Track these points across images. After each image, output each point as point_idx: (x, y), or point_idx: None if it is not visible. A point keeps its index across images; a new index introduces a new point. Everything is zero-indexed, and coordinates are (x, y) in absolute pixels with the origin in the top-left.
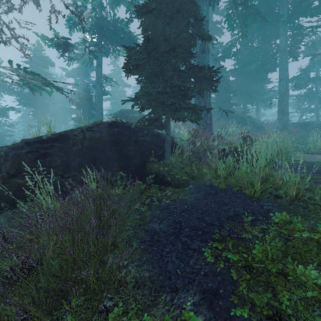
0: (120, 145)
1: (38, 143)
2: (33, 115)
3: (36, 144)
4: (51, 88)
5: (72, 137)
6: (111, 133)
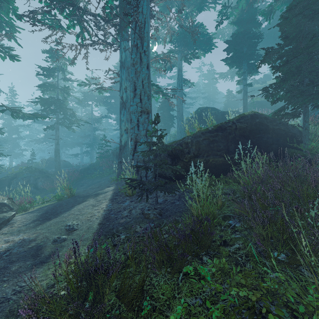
0: (261, 133)
1: (208, 133)
2: (117, 120)
3: (207, 133)
4: (159, 95)
5: (228, 128)
6: (254, 123)
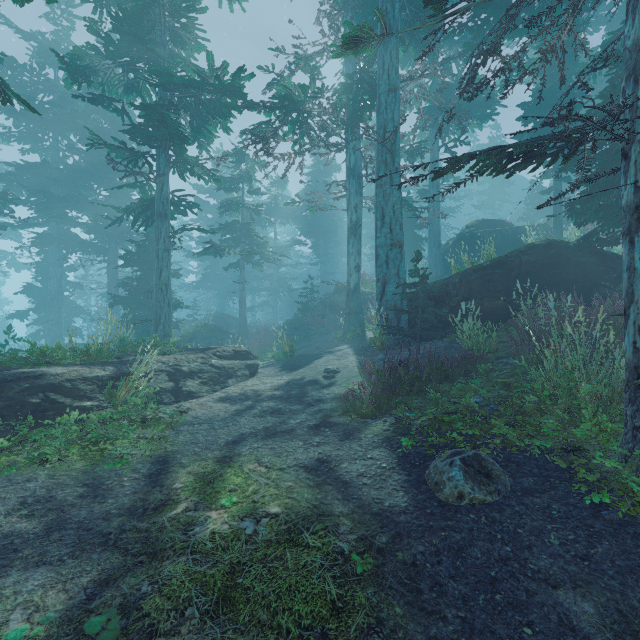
0: (558, 268)
1: (482, 270)
2: (314, 248)
3: (481, 271)
4: (403, 210)
5: (509, 262)
6: (547, 255)
